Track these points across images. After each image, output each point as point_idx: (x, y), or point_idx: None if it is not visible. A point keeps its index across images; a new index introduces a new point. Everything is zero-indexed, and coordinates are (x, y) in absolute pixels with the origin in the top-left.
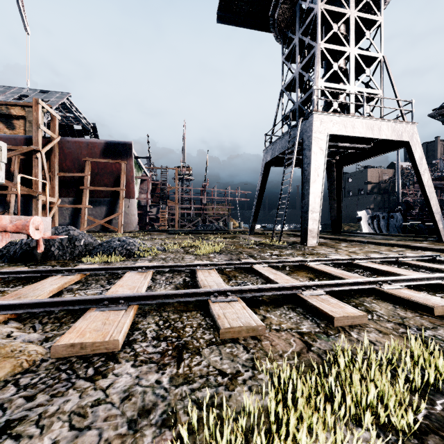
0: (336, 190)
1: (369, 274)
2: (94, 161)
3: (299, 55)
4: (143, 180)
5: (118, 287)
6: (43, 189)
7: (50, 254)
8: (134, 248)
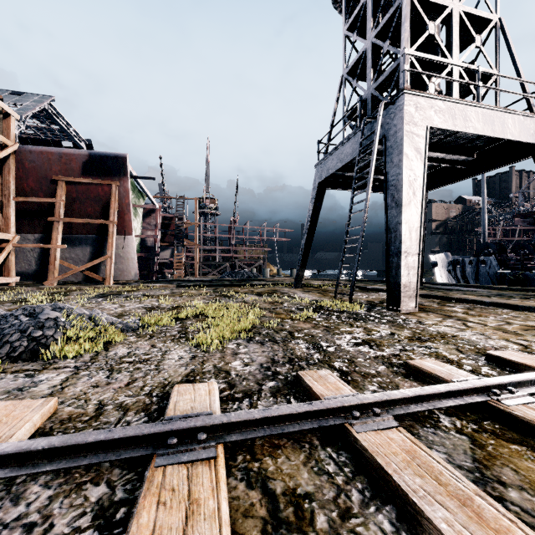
0: None
1: None
2: (71, 182)
3: (371, 18)
4: (151, 212)
5: None
6: None
7: None
8: (55, 332)
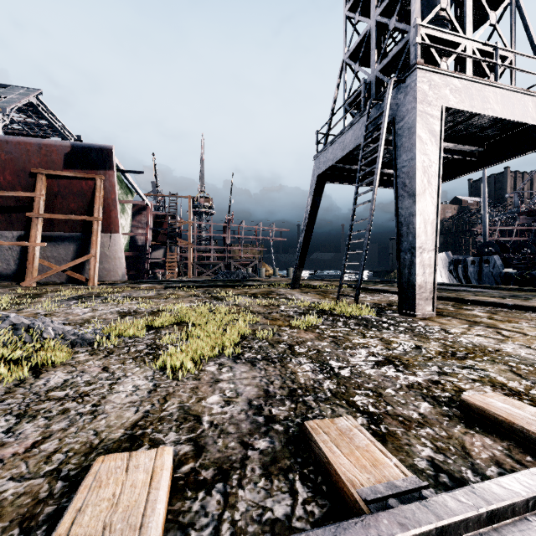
0: None
1: None
2: (52, 175)
3: None
4: (142, 209)
5: None
6: None
7: None
8: None
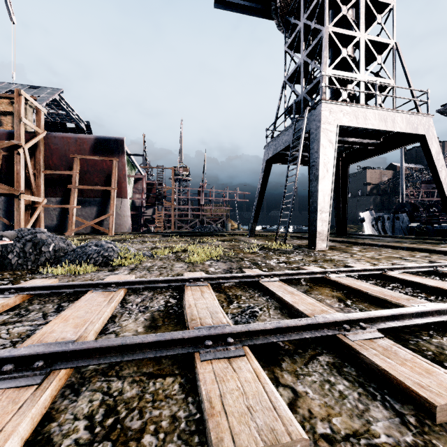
0: (341, 189)
1: (413, 291)
2: (83, 159)
3: (304, 42)
4: (138, 179)
5: (58, 322)
6: (27, 188)
7: (5, 263)
8: (114, 254)
